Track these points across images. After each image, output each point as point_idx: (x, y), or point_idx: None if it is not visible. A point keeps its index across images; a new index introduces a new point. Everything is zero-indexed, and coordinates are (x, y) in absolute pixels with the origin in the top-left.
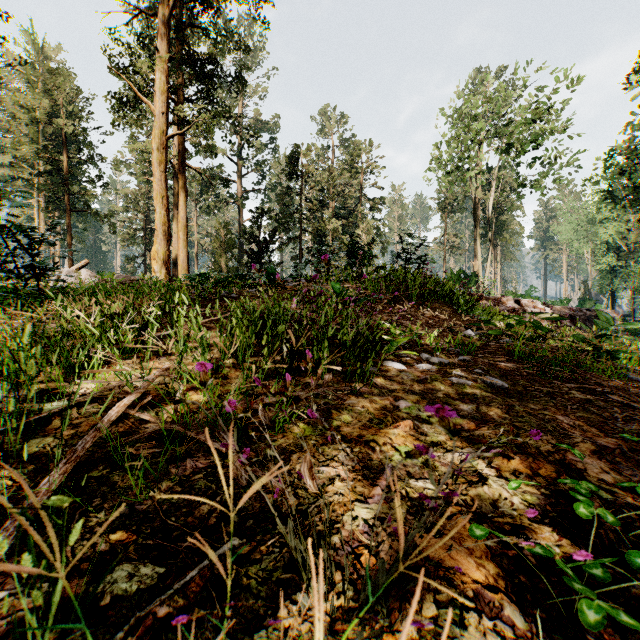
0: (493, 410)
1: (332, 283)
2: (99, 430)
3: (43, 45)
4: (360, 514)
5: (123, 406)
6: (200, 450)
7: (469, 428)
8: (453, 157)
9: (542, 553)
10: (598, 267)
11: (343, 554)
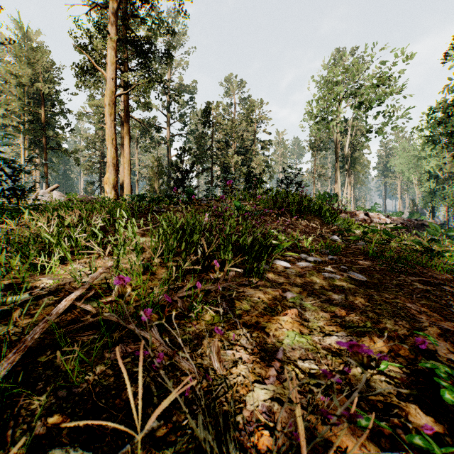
0: (358, 299)
1: (234, 201)
2: (48, 322)
3: (27, 30)
4: (259, 395)
5: (70, 300)
6: (130, 336)
7: (341, 315)
8: (320, 111)
9: (422, 444)
10: (423, 189)
11: (245, 434)
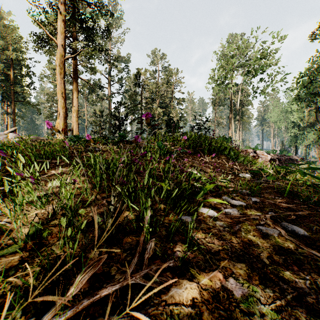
0: None
1: (157, 142)
2: None
3: (0, 11)
4: None
5: None
6: None
7: None
8: (220, 77)
9: None
10: (289, 134)
11: None
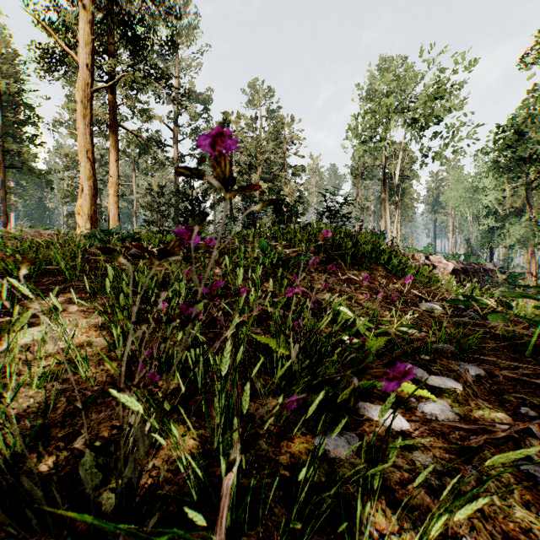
0: None
1: (259, 241)
2: None
3: None
4: None
5: None
6: None
7: None
8: (367, 128)
9: None
10: (481, 228)
11: None
